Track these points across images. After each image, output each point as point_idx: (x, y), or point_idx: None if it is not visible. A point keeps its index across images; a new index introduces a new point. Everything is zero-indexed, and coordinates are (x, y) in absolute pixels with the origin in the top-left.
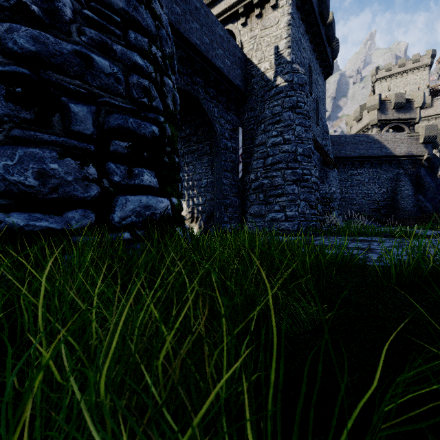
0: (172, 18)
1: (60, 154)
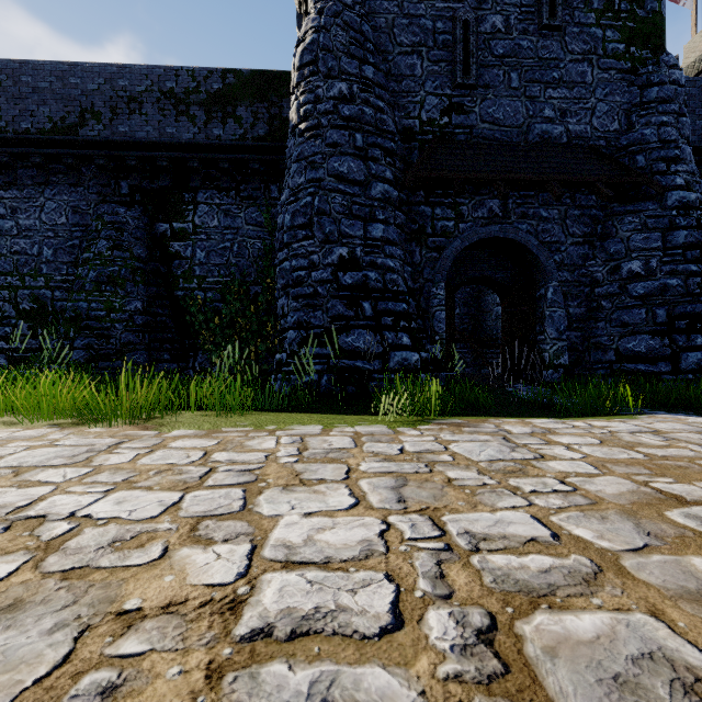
0: (694, 138)
1: (652, 335)
